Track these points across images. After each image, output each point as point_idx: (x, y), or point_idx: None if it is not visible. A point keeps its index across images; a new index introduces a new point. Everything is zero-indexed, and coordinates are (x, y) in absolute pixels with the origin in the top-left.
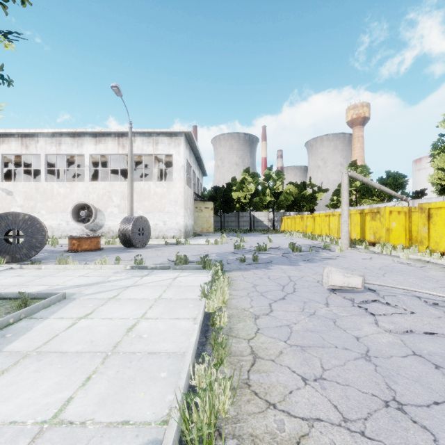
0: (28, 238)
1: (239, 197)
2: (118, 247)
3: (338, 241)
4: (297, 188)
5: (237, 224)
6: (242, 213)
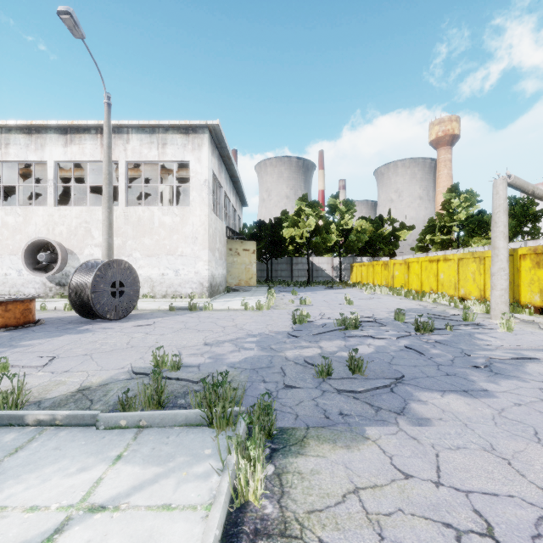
0: None
1: (293, 235)
2: (79, 316)
3: (463, 303)
4: (371, 224)
5: (289, 273)
6: (296, 258)
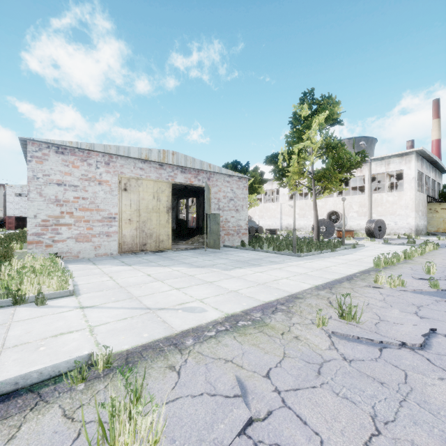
0: (328, 229)
1: None
2: (362, 237)
3: None
4: None
5: None
6: None
